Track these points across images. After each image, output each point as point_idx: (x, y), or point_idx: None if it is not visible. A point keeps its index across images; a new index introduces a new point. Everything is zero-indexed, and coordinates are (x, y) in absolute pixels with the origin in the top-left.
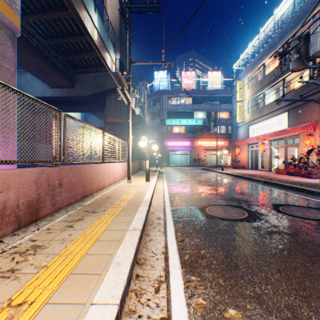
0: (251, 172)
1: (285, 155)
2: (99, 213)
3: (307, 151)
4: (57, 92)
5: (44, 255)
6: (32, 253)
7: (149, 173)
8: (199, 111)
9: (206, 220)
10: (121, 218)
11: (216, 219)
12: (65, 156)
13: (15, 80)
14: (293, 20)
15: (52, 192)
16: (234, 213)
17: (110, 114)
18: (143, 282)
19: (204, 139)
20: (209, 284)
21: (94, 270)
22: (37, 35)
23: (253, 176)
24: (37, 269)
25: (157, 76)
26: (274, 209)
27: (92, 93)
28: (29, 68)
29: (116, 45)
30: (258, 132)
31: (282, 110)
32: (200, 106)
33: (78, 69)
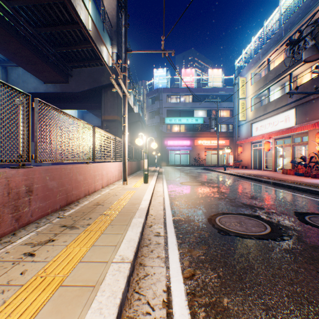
0: (255, 172)
1: (292, 154)
2: (78, 230)
3: None
4: (51, 88)
5: None
6: None
7: (147, 174)
8: (200, 109)
9: (219, 237)
10: (106, 238)
11: (232, 235)
12: (37, 154)
13: None
14: (302, 10)
15: (15, 202)
16: (252, 226)
17: (106, 111)
18: None
19: (204, 138)
20: None
21: None
22: (25, 23)
23: (260, 177)
24: None
25: (157, 74)
26: (301, 220)
27: (88, 88)
28: (18, 60)
29: (113, 38)
30: (262, 130)
31: (289, 107)
32: (201, 104)
33: (73, 63)
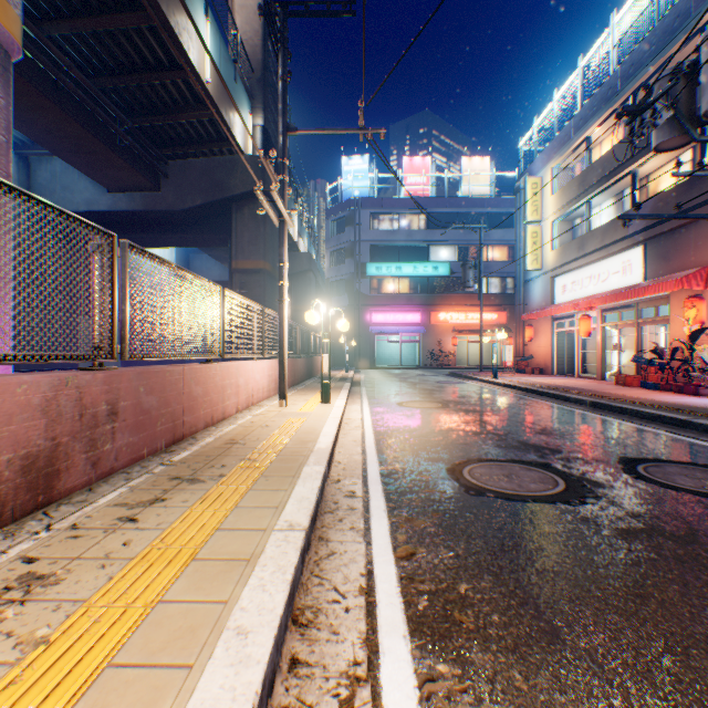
0: (560, 381)
1: (637, 344)
2: (205, 484)
3: (691, 334)
4: (122, 201)
5: (47, 604)
6: (17, 598)
7: (329, 384)
8: (442, 245)
9: (465, 499)
10: (258, 496)
11: (489, 496)
12: (125, 344)
13: (9, 164)
14: (657, 37)
15: (91, 433)
16: (531, 482)
17: (241, 251)
18: (309, 683)
19: (452, 307)
20: (488, 689)
21: (174, 655)
22: (73, 68)
23: (567, 391)
24: (19, 651)
25: (348, 168)
26: (627, 472)
27: (201, 202)
28: (57, 144)
29: (254, 94)
30: (575, 292)
31: (631, 242)
32: (444, 234)
33: (169, 148)
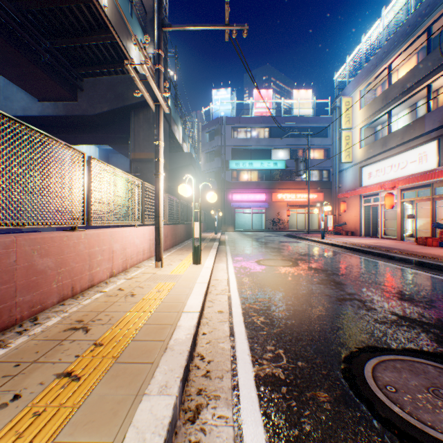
0: (371, 241)
1: (432, 214)
2: None
3: None
4: (49, 108)
5: None
6: None
7: (199, 247)
8: (280, 148)
9: None
10: None
11: None
12: None
13: None
14: None
15: None
16: None
17: (137, 146)
18: None
19: (287, 190)
20: None
21: None
22: None
23: (388, 251)
24: None
25: (217, 97)
26: None
27: (107, 109)
28: None
29: (147, 30)
30: (379, 177)
31: (428, 138)
32: (281, 141)
33: (83, 67)
